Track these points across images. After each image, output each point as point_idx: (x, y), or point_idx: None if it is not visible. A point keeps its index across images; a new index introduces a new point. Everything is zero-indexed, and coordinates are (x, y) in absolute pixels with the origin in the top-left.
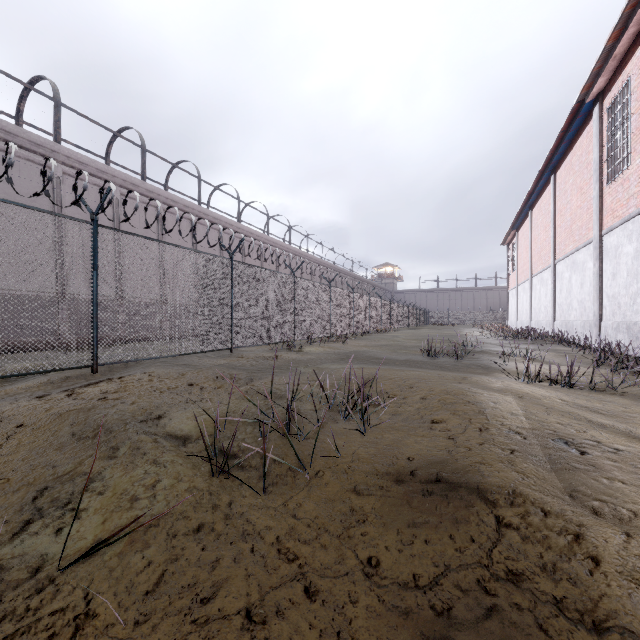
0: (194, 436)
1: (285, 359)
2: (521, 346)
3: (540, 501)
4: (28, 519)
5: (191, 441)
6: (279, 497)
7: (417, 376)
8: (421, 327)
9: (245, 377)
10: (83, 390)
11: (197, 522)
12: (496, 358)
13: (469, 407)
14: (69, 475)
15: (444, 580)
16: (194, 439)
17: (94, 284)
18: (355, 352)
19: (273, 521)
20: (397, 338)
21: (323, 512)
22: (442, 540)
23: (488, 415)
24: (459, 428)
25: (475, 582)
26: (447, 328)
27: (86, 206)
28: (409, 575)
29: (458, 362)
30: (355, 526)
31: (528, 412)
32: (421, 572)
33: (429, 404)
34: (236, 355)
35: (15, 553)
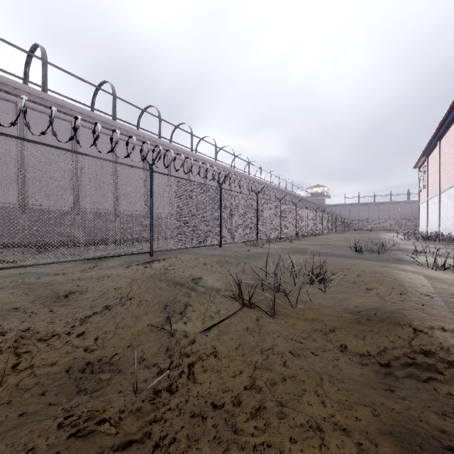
0: (223, 289)
1: (255, 252)
2: (430, 246)
3: (441, 325)
4: (168, 317)
5: (223, 292)
6: (281, 320)
7: (351, 263)
8: (345, 232)
9: (234, 261)
10: (150, 265)
11: (245, 325)
12: (409, 254)
13: (392, 281)
14: (174, 302)
15: (384, 355)
16: (224, 291)
17: (151, 205)
18: (301, 248)
19: (283, 328)
20: (329, 239)
21: (309, 327)
22: (381, 340)
23: (406, 285)
24: (386, 292)
25: (402, 356)
26: (367, 233)
27: (146, 160)
28: (364, 352)
29: (379, 256)
30: (329, 333)
31: (435, 285)
32: (371, 351)
33: (363, 279)
34: (222, 249)
35: (172, 328)
